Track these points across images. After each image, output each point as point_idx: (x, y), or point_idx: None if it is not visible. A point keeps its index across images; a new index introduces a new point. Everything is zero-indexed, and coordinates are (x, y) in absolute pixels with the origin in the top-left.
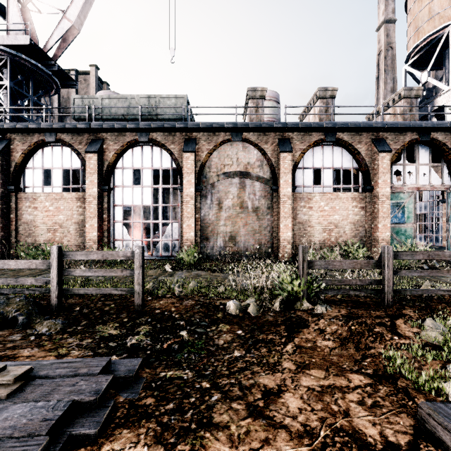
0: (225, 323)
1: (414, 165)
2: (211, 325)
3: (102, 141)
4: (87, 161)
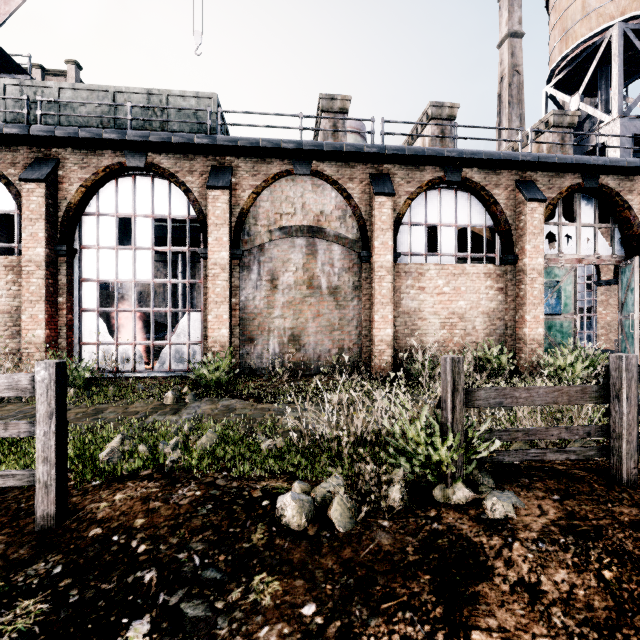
0: (269, 568)
1: (573, 225)
2: (229, 583)
3: (56, 162)
4: (24, 196)
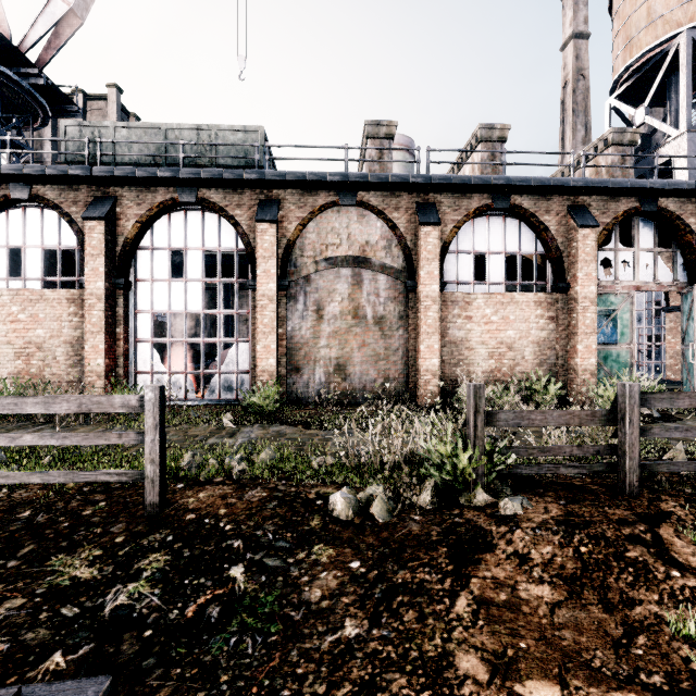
0: (325, 541)
1: (631, 250)
2: (296, 549)
3: (114, 200)
4: (86, 233)
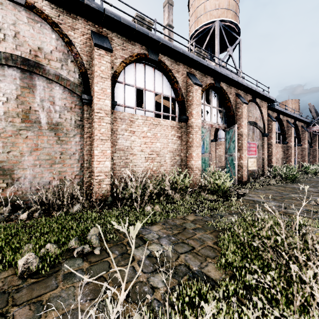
0: None
1: (209, 106)
2: None
3: None
4: None
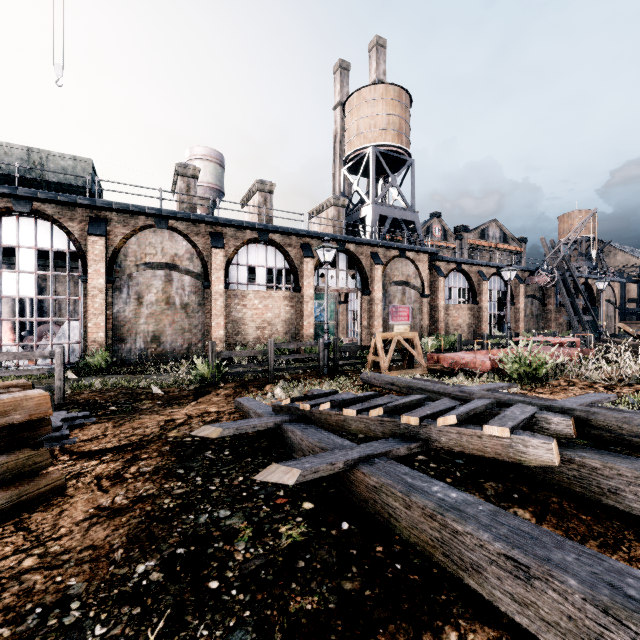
0: (147, 400)
1: (335, 270)
2: (135, 402)
3: None
4: None
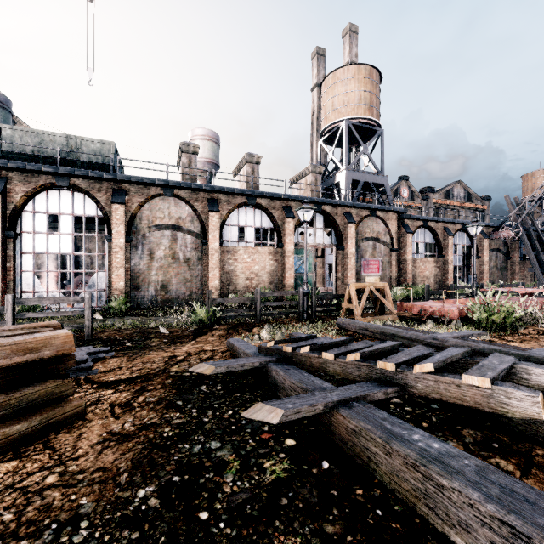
0: (156, 338)
1: (313, 228)
2: (146, 340)
3: (6, 180)
4: None
